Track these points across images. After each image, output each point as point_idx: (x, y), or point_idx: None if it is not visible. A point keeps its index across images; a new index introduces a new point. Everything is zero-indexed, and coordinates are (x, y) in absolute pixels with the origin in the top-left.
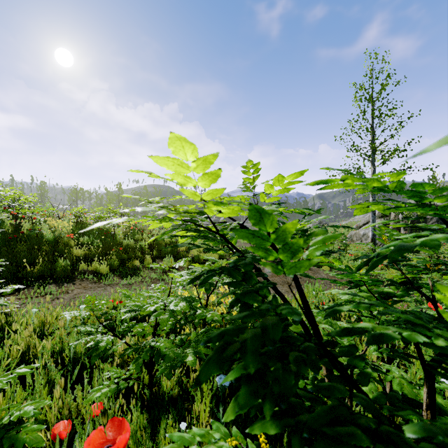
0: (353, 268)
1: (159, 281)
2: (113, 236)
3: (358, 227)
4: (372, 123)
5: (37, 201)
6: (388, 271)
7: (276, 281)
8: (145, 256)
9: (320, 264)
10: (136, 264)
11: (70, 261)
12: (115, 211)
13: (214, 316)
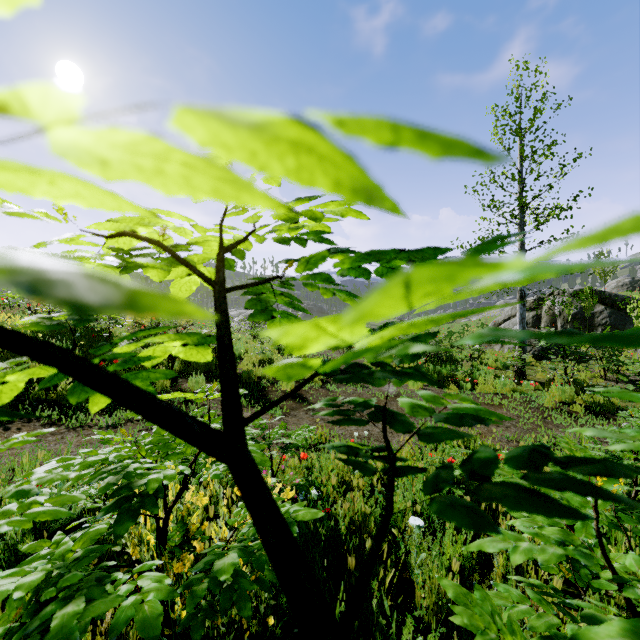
0: (494, 389)
1: None
2: (108, 340)
3: (497, 324)
4: (520, 167)
5: None
6: (547, 394)
7: None
8: None
9: (444, 383)
10: None
11: None
12: None
13: (143, 605)
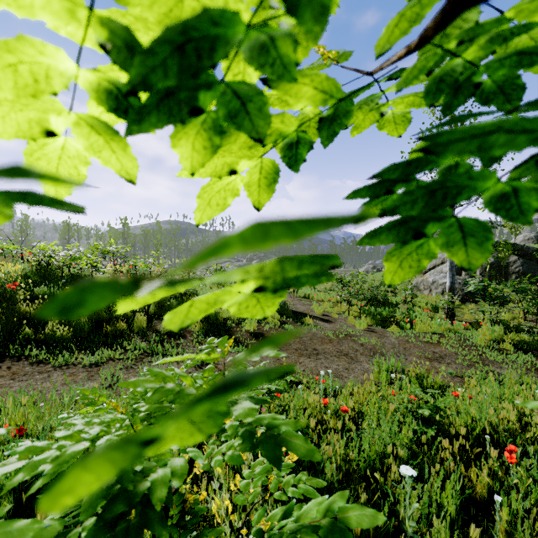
0: (432, 329)
1: (149, 358)
2: None
3: (423, 272)
4: None
5: (16, 240)
6: (480, 334)
7: (329, 351)
8: (136, 315)
9: (386, 323)
10: (121, 329)
11: (7, 326)
12: (104, 250)
13: None
